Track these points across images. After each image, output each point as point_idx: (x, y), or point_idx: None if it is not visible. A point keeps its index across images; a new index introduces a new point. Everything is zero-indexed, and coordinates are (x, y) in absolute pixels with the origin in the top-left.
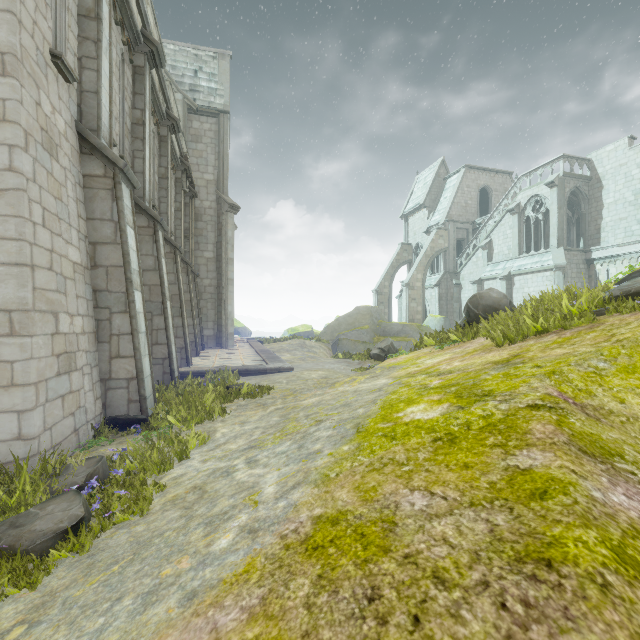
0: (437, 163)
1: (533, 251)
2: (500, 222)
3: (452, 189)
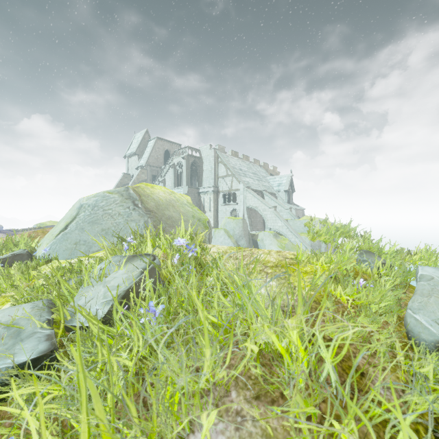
0: (144, 131)
1: (179, 186)
2: (168, 170)
3: (150, 148)
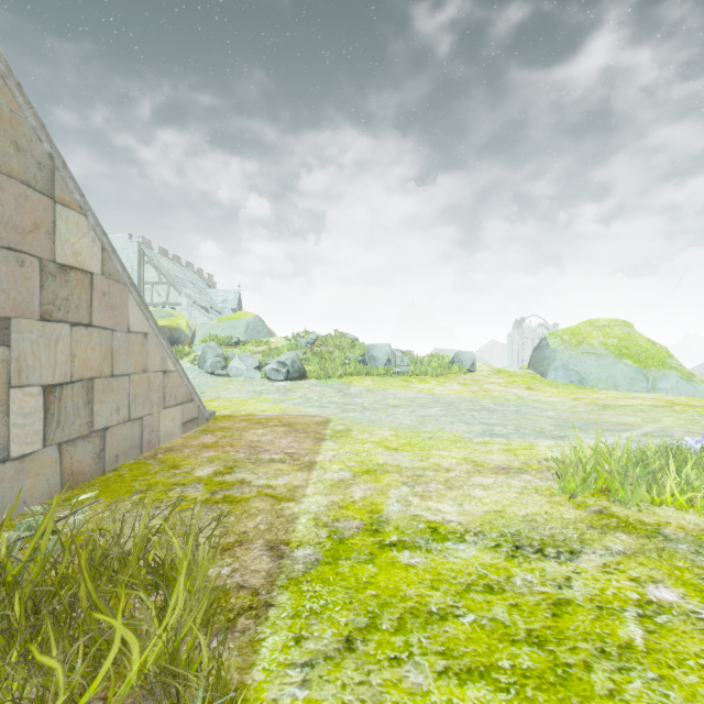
0: None
1: None
2: None
3: None
